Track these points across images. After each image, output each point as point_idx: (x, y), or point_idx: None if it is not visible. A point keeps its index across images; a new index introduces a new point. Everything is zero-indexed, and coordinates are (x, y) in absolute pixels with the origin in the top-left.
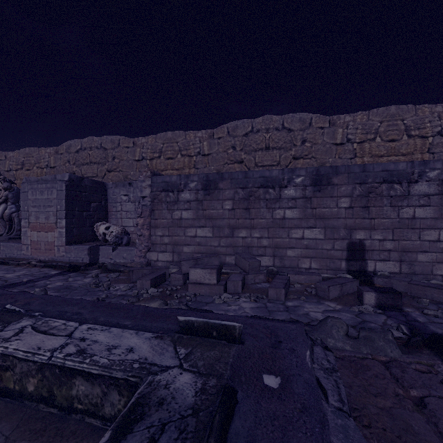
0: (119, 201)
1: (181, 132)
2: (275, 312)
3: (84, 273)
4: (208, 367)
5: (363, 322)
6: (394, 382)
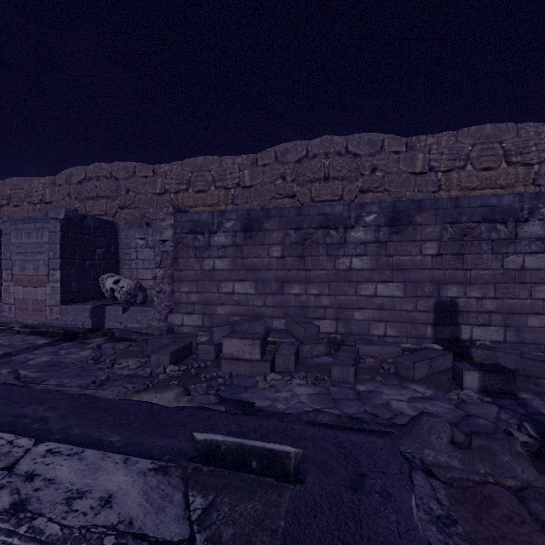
0: (134, 246)
1: (215, 157)
2: (343, 401)
3: (82, 343)
4: (240, 542)
5: (468, 416)
6: (540, 530)
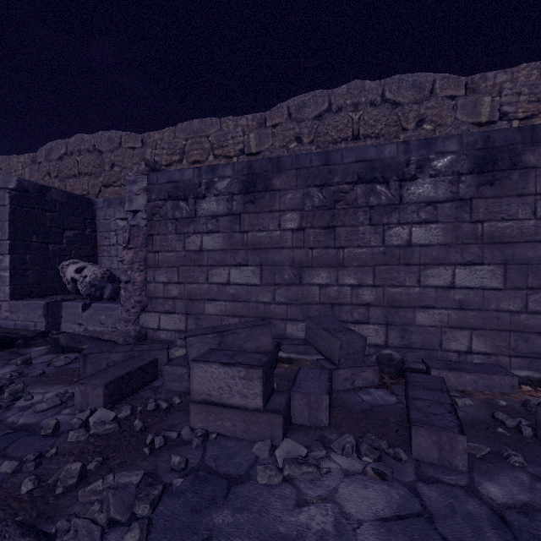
0: (113, 228)
1: (214, 119)
2: None
3: (14, 354)
4: None
5: None
6: None
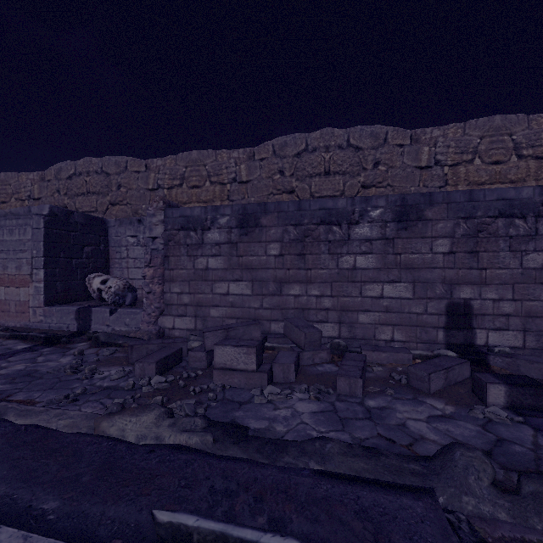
0: (124, 244)
1: (210, 151)
2: (352, 421)
3: (64, 348)
4: None
5: (500, 441)
6: None
